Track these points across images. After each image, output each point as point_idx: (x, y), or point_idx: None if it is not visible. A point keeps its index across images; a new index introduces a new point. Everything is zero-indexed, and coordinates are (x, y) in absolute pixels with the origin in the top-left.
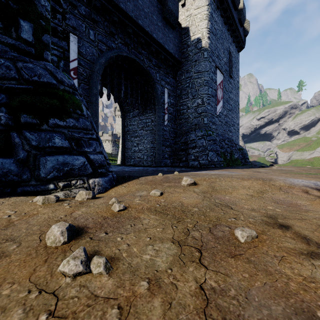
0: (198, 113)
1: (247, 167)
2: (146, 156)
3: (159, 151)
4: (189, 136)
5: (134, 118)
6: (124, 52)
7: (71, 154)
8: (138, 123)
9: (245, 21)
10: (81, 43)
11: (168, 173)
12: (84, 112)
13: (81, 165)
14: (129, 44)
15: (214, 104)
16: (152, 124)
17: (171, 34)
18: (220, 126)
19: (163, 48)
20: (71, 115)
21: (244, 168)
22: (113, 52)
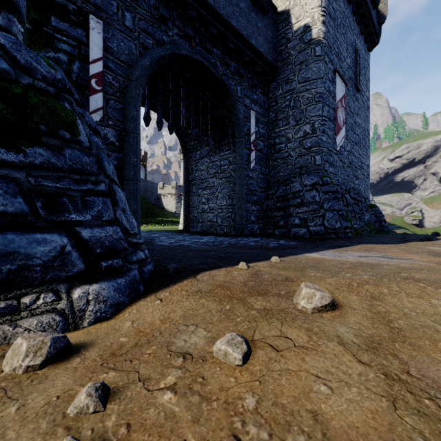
0: (306, 148)
1: (396, 238)
2: (221, 219)
3: (241, 211)
4: (291, 186)
5: (203, 159)
6: (184, 49)
7: (27, 230)
8: (208, 167)
9: (380, 0)
10: (110, 33)
11: (259, 257)
12: (82, 137)
13: (54, 255)
14: (191, 37)
15: (332, 133)
16: (230, 167)
17: (261, 22)
18: (342, 169)
19: (247, 44)
20: (42, 140)
21: (396, 243)
22: (165, 48)
